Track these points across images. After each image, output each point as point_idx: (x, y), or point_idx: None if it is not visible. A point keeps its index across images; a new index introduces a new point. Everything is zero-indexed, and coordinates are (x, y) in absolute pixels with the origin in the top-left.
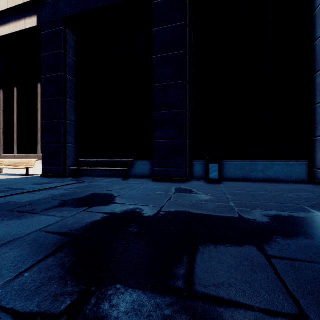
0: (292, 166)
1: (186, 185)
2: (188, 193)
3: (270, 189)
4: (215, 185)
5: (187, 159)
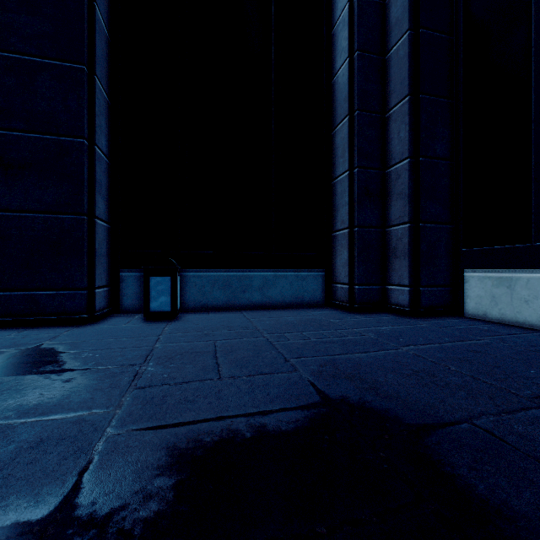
0: (304, 279)
1: (67, 337)
2: (24, 371)
3: (263, 328)
4: (155, 327)
5: (98, 265)
